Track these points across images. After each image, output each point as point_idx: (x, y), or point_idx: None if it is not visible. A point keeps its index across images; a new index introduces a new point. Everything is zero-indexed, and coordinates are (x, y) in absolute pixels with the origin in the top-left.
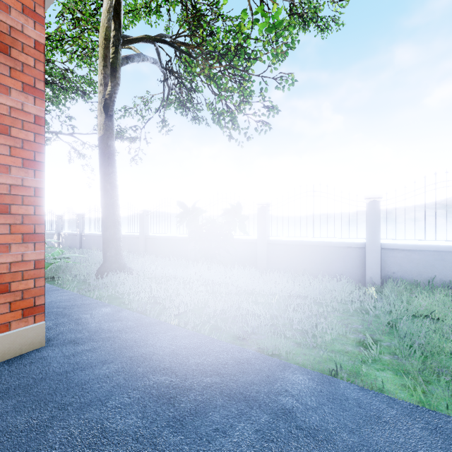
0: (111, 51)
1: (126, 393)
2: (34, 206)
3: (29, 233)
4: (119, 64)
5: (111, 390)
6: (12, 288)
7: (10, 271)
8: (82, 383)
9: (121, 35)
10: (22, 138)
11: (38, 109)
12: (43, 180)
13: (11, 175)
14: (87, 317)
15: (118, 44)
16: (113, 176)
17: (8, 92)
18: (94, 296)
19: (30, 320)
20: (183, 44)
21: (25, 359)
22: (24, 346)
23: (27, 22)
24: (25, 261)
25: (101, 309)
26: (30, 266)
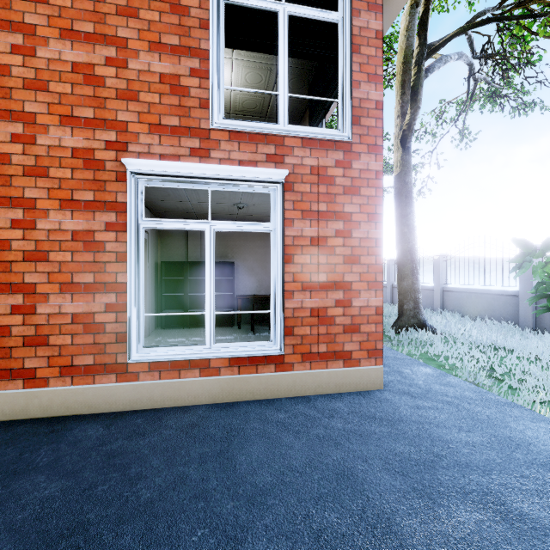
0: (413, 73)
1: (511, 475)
2: (375, 256)
3: (371, 281)
4: (421, 84)
5: (486, 462)
6: (361, 329)
7: (360, 314)
8: (445, 440)
9: (425, 48)
10: (367, 194)
11: (378, 165)
12: (381, 231)
13: (360, 230)
14: (409, 372)
15: (421, 61)
16: (410, 217)
17: (358, 157)
18: (404, 352)
19: (372, 362)
20: (520, 5)
21: (372, 395)
22: (368, 383)
23: (370, 88)
24: (369, 307)
25: (419, 368)
26: (372, 312)
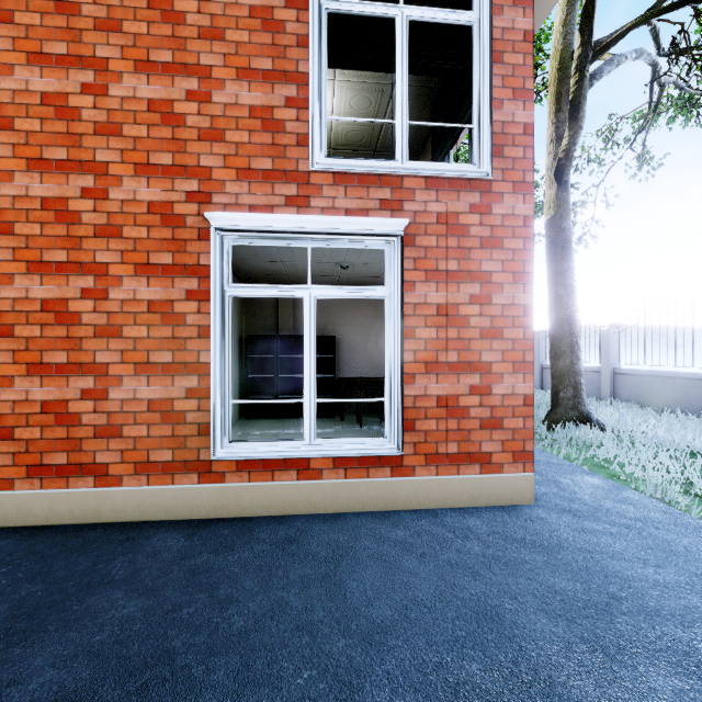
0: (572, 82)
1: None
2: (523, 328)
3: (518, 361)
4: (584, 95)
5: (686, 610)
6: (504, 425)
7: (502, 405)
8: (624, 576)
9: (590, 48)
10: (513, 248)
11: (527, 208)
12: (531, 295)
13: (503, 294)
14: (569, 483)
15: (584, 65)
16: (569, 274)
17: (500, 199)
18: (560, 455)
19: (519, 467)
20: None
21: (519, 512)
22: (514, 496)
23: (516, 107)
24: (514, 395)
25: (583, 477)
26: (519, 401)
